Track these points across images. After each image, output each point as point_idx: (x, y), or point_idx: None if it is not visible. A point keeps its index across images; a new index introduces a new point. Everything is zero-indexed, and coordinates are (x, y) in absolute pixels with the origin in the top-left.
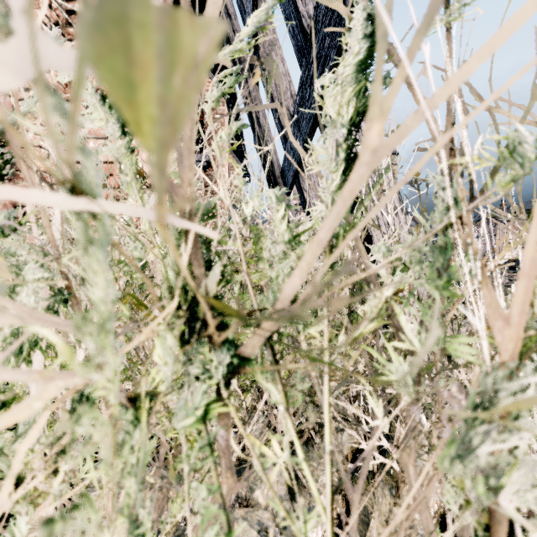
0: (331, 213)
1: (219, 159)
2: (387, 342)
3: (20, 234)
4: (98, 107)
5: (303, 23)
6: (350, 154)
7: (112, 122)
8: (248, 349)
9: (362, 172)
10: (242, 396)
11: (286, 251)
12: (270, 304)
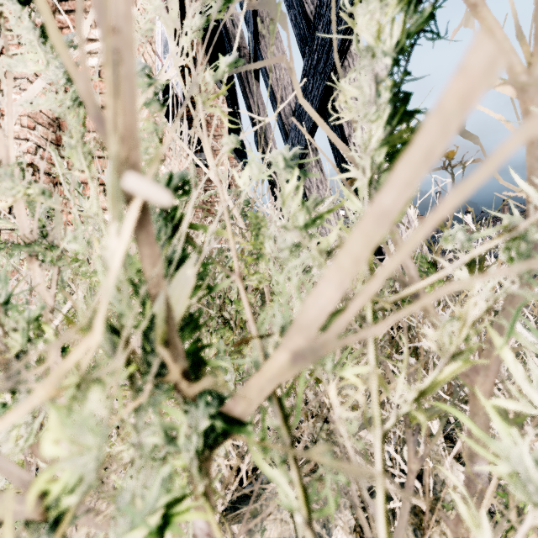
0: (410, 151)
1: (200, 109)
2: (484, 399)
3: (6, 232)
4: (36, 46)
5: (306, 9)
6: (398, 94)
7: (55, 66)
8: (240, 406)
9: (494, 45)
10: None
11: (301, 241)
12: (277, 326)
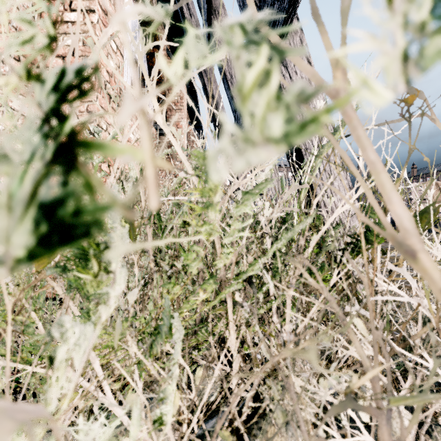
0: None
1: None
2: None
3: None
4: None
5: None
6: None
7: None
8: None
9: None
10: (189, 372)
11: None
12: None
